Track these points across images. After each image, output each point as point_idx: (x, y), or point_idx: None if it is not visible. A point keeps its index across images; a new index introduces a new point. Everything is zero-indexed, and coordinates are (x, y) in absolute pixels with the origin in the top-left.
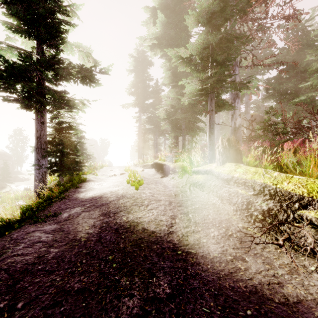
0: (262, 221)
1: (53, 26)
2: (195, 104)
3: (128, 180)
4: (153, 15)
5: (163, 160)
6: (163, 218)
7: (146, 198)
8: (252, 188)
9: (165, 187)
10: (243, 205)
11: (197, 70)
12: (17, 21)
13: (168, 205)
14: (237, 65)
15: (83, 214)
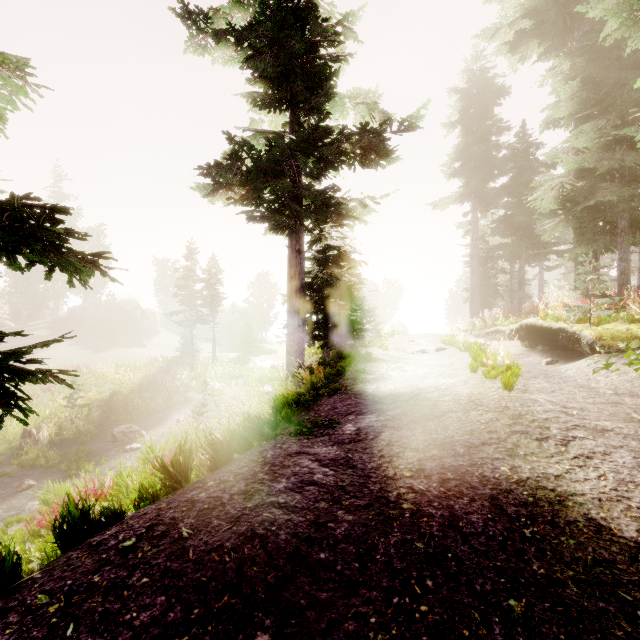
0: None
1: (316, 70)
2: None
3: (475, 363)
4: None
5: (554, 318)
6: None
7: (549, 419)
8: None
9: (586, 390)
10: None
11: None
12: (264, 86)
13: None
14: None
15: (386, 433)
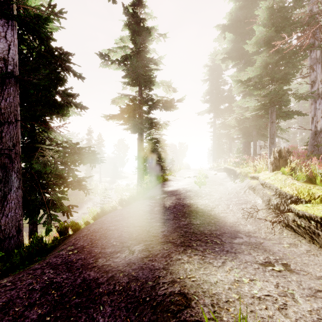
0: (274, 212)
1: (148, 77)
2: None
3: (196, 181)
4: (224, 31)
5: (232, 165)
6: (211, 204)
7: (204, 193)
8: (273, 190)
9: (225, 188)
10: (267, 202)
11: (256, 89)
12: (129, 79)
13: (218, 199)
14: (319, 63)
15: (167, 197)
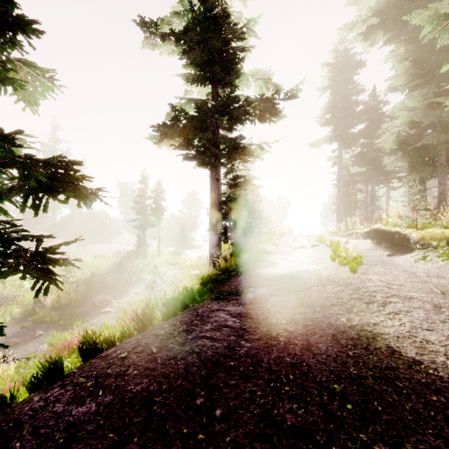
0: None
1: (229, 59)
2: None
3: (334, 255)
4: None
5: (393, 224)
6: (432, 338)
7: (376, 291)
8: None
9: (408, 273)
10: None
11: None
12: (194, 69)
13: (432, 312)
14: None
15: (273, 299)
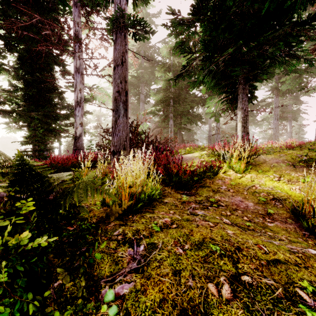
0: None
1: None
2: (35, 108)
3: None
4: None
5: None
6: None
7: None
8: None
9: None
10: None
11: None
12: None
13: None
14: (78, 72)
15: None
